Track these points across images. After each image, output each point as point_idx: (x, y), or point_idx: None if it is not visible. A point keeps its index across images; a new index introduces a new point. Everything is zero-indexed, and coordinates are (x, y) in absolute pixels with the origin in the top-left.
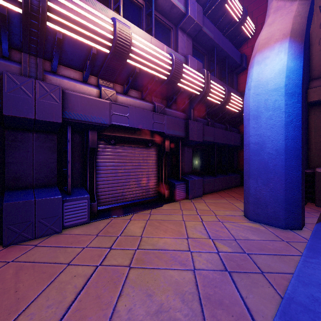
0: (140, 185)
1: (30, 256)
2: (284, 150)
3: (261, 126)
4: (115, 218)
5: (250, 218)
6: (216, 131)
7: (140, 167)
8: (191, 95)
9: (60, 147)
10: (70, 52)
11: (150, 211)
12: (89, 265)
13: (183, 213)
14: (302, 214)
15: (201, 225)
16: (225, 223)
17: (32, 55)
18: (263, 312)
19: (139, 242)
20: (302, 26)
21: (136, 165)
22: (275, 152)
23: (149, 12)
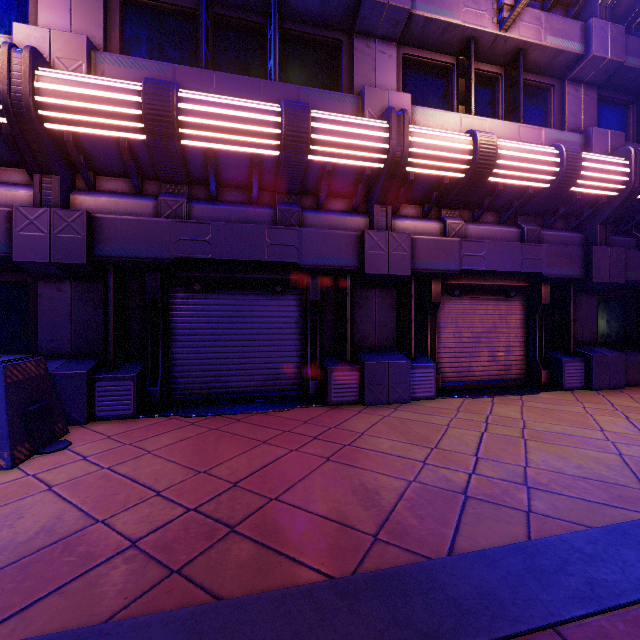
0: (496, 358)
1: (400, 415)
2: None
3: None
4: (467, 398)
5: None
6: None
7: (496, 330)
8: (596, 200)
9: (397, 303)
10: (415, 188)
11: (520, 398)
12: (471, 430)
13: (584, 405)
14: None
15: (626, 422)
16: None
17: (382, 205)
18: None
19: (522, 423)
20: None
21: (489, 327)
22: None
23: (513, 82)
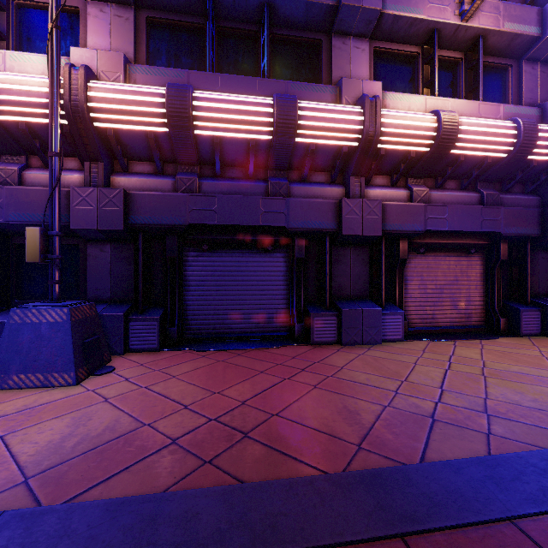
0: (457, 307)
1: (373, 354)
2: None
3: None
4: (431, 341)
5: None
6: None
7: (457, 283)
8: None
9: (369, 260)
10: (385, 162)
11: (480, 342)
12: (436, 367)
13: (540, 350)
14: None
15: None
16: None
17: (357, 176)
18: None
19: (482, 363)
20: None
21: (451, 280)
22: None
23: (473, 65)
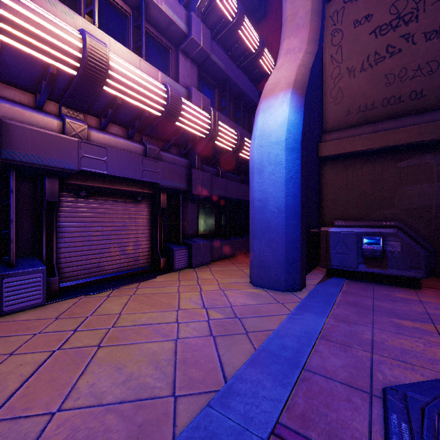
0: (126, 252)
1: None
2: (285, 208)
3: (264, 181)
4: (86, 296)
5: (254, 284)
6: (228, 183)
7: (126, 228)
8: (195, 138)
9: None
10: (15, 67)
11: (138, 285)
12: (42, 351)
13: (180, 284)
14: (301, 275)
15: (198, 295)
16: (226, 291)
17: None
18: (234, 363)
19: (116, 319)
20: (305, 78)
21: (120, 226)
22: (277, 210)
23: (138, 24)
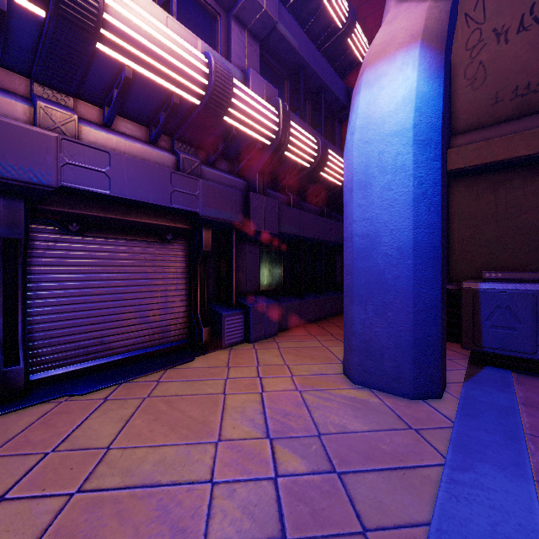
0: (147, 319)
1: None
2: (412, 249)
3: (373, 203)
4: (69, 398)
5: (353, 379)
6: (303, 216)
7: (147, 283)
8: (254, 145)
9: None
10: None
11: (161, 375)
12: None
13: (229, 375)
14: (442, 368)
15: (257, 402)
16: (306, 393)
17: None
18: None
19: (94, 465)
20: (442, 24)
21: (138, 279)
22: (397, 253)
23: None
